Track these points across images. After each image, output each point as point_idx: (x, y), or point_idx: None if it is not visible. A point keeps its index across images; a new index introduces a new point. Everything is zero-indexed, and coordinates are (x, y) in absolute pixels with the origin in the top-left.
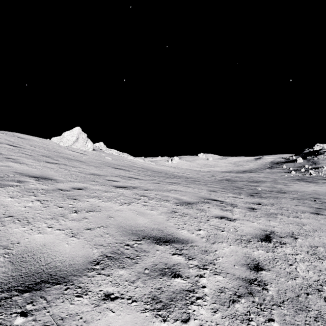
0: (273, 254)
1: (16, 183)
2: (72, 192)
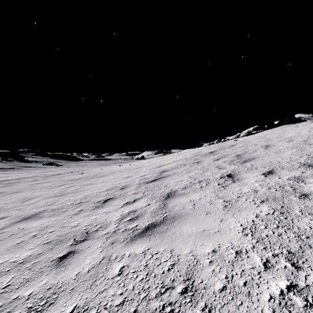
0: (12, 295)
1: (311, 180)
2: (297, 200)
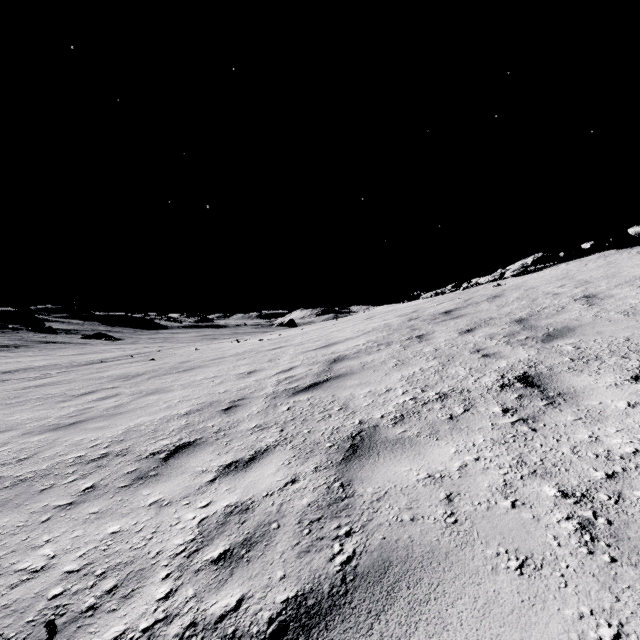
0: None
1: None
2: None
